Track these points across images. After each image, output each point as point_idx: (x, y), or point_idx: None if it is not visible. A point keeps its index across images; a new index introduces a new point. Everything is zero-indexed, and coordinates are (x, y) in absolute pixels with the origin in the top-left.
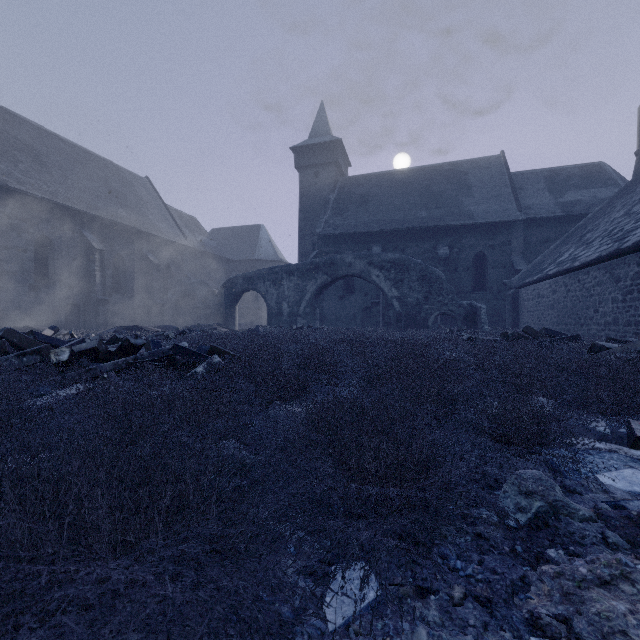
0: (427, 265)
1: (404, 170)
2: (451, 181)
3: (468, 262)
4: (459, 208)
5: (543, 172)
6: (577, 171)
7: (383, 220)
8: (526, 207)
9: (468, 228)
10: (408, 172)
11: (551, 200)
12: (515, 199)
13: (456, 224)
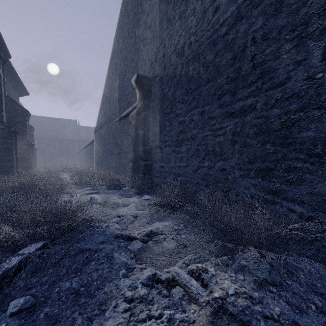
0: (51, 149)
1: (46, 117)
2: (61, 125)
3: (65, 148)
4: (62, 134)
5: (86, 127)
6: (93, 129)
7: (38, 133)
8: (79, 136)
9: (65, 139)
10: (48, 118)
11: (85, 135)
12: (77, 134)
13: (61, 138)
